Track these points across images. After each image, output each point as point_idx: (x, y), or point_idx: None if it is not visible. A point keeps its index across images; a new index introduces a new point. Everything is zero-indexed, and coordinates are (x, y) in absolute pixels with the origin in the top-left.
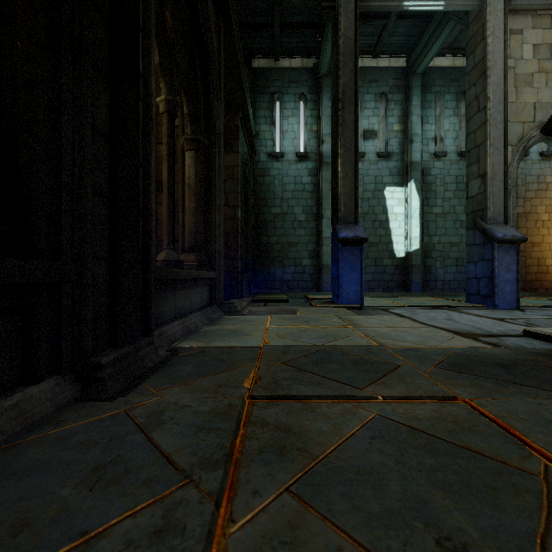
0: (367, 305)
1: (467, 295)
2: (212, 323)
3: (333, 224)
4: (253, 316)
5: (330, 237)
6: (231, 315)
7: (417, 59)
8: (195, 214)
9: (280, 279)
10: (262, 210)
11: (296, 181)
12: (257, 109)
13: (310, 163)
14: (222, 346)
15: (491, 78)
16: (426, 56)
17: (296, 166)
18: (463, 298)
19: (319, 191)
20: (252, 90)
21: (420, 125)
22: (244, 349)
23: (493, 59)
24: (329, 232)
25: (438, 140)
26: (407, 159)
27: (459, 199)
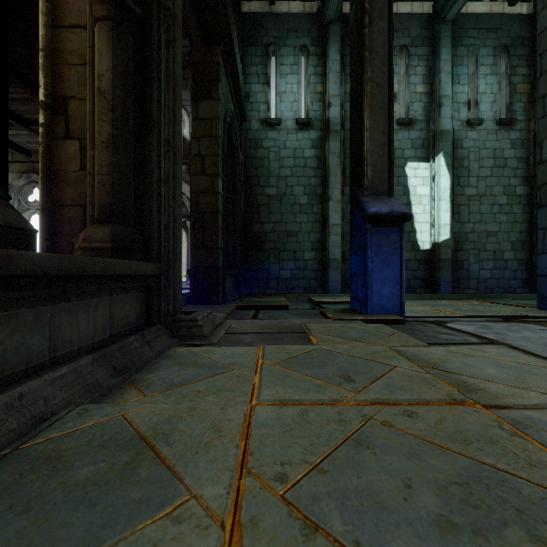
0: (406, 315)
1: (541, 299)
2: (123, 382)
3: (355, 196)
4: (228, 347)
5: (339, 224)
6: (189, 344)
7: None
8: (112, 147)
9: (276, 276)
10: (254, 190)
11: (296, 155)
12: (247, 65)
13: (314, 132)
14: None
15: None
16: None
17: (296, 136)
18: (519, 302)
19: (325, 167)
20: (241, 40)
21: (451, 85)
22: None
23: None
24: (338, 218)
25: (471, 105)
26: (434, 127)
27: (497, 178)
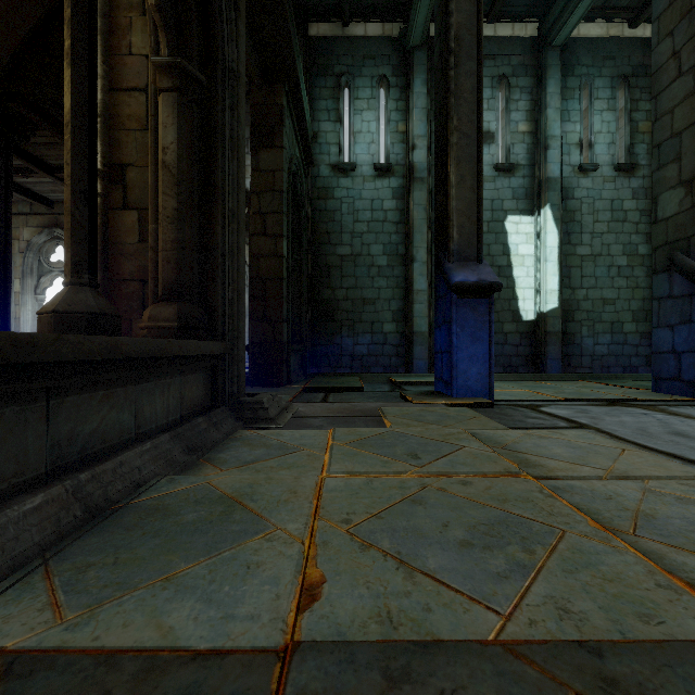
0: (498, 398)
1: (656, 380)
2: (198, 460)
3: (439, 262)
4: (297, 430)
5: (425, 290)
6: (255, 427)
7: (557, 21)
8: (177, 222)
9: (350, 352)
10: (323, 249)
11: (373, 207)
12: (315, 99)
13: (395, 180)
14: (121, 645)
15: None
16: (572, 14)
17: (373, 185)
18: (636, 384)
19: (408, 222)
20: (308, 69)
21: (559, 123)
22: (198, 694)
23: None
24: (424, 282)
25: (584, 146)
26: (539, 173)
27: (615, 234)
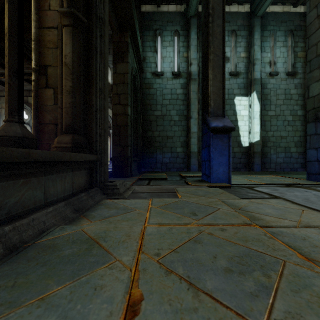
0: (232, 183)
1: (308, 174)
2: (79, 216)
3: (204, 117)
4: (133, 200)
5: (196, 132)
6: (112, 198)
7: (259, 4)
8: (72, 93)
9: (161, 161)
10: (148, 112)
11: (172, 92)
12: (144, 41)
13: (182, 79)
14: None
15: None
16: (266, 0)
17: (172, 82)
18: (297, 176)
19: (188, 99)
20: (140, 27)
21: (260, 52)
22: None
23: None
24: (196, 128)
25: (272, 64)
26: (250, 76)
27: (286, 105)
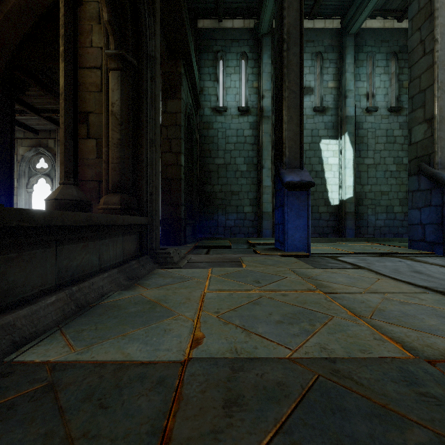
0: (313, 252)
1: (410, 241)
2: (133, 284)
3: (277, 169)
4: (190, 269)
5: (270, 186)
6: (165, 267)
7: (352, 18)
8: (120, 147)
9: (223, 225)
10: (206, 160)
11: (238, 134)
12: (202, 67)
13: (251, 117)
14: (105, 359)
15: (438, 19)
16: (361, 14)
17: (238, 120)
18: (400, 244)
19: (260, 143)
20: (197, 48)
21: (353, 82)
22: (144, 376)
23: (441, 1)
24: (269, 181)
25: (369, 96)
26: (341, 113)
27: (389, 151)
